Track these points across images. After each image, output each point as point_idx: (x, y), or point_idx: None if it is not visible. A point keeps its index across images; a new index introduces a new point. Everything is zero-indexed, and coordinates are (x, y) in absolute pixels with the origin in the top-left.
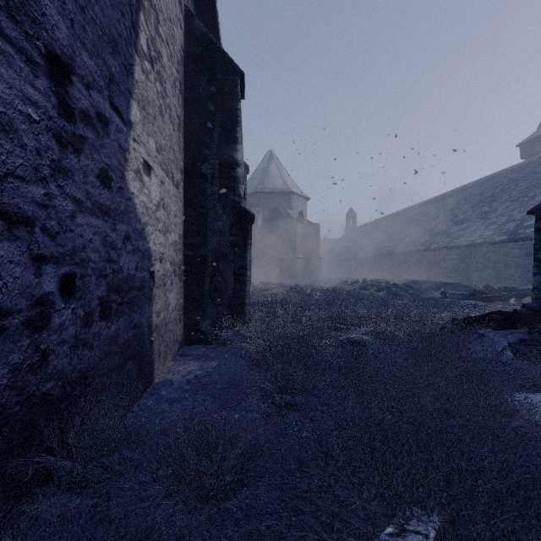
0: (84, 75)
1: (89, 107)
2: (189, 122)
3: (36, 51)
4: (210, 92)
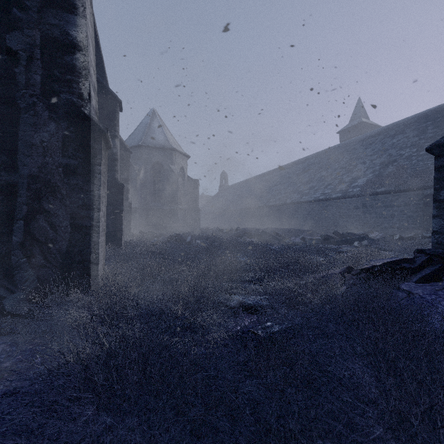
0: None
1: None
2: None
3: None
4: None
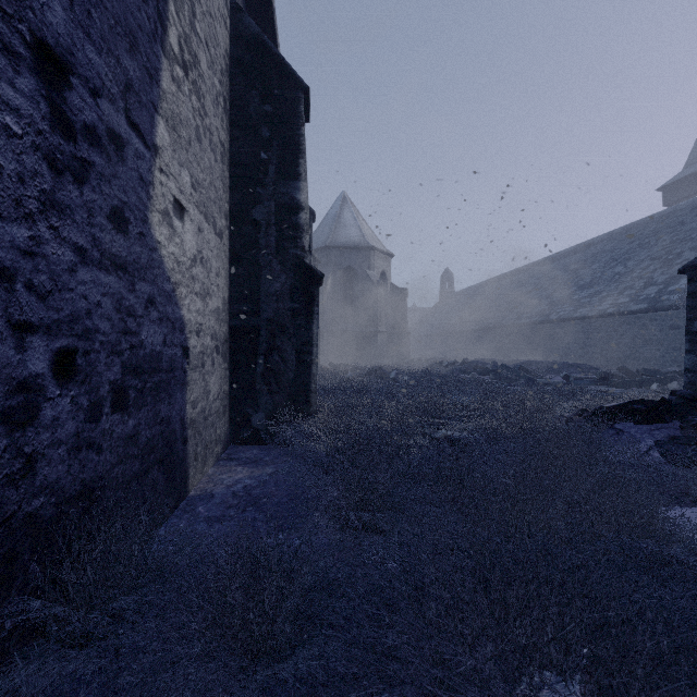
0: (90, 77)
1: (96, 122)
2: (237, 151)
3: (18, 38)
4: (265, 112)
